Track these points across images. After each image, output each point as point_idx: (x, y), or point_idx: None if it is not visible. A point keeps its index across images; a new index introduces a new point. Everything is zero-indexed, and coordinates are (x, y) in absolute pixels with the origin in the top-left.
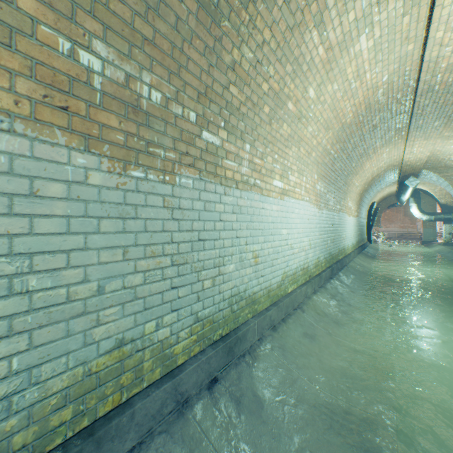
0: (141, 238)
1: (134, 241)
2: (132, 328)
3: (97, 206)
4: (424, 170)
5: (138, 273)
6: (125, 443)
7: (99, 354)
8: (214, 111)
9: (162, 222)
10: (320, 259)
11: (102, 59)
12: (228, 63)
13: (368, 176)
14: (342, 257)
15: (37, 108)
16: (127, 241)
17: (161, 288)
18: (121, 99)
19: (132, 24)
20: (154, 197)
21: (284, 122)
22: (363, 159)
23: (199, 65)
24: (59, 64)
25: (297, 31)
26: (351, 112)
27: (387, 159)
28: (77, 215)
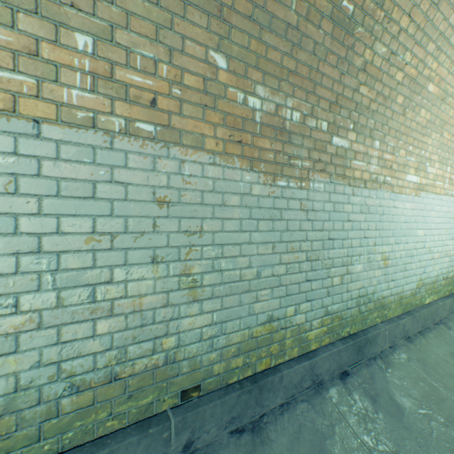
0: (283, 236)
1: (279, 238)
2: (278, 308)
3: (256, 211)
4: None
5: (281, 265)
6: (276, 398)
7: (257, 324)
8: (344, 116)
9: (299, 223)
10: None
11: (261, 98)
12: (358, 66)
13: None
14: None
15: (225, 145)
16: (275, 238)
17: (297, 279)
18: (272, 125)
19: (280, 64)
20: (293, 202)
21: (421, 107)
22: None
23: (331, 77)
24: (237, 111)
25: (444, 3)
26: None
27: None
28: (245, 218)
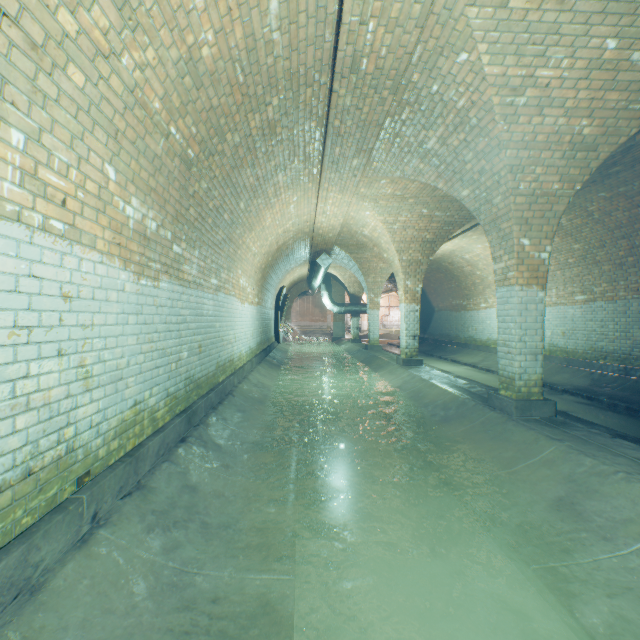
0: None
1: None
2: None
3: None
4: (337, 248)
5: None
6: None
7: None
8: None
9: None
10: (152, 402)
11: None
12: None
13: (272, 241)
14: (226, 378)
15: None
16: None
17: None
18: None
19: None
20: None
21: None
22: (260, 202)
23: None
24: None
25: None
26: (211, 27)
27: (296, 218)
28: None
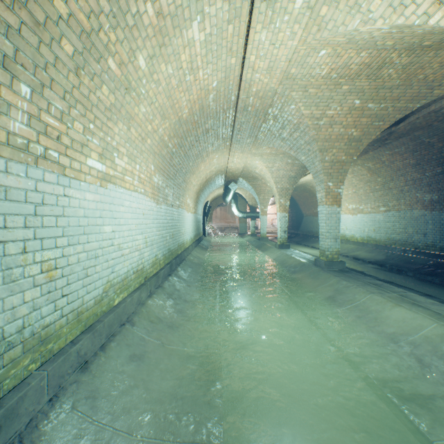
0: None
1: None
2: None
3: None
4: (240, 178)
5: None
6: None
7: None
8: None
9: None
10: (159, 256)
11: None
12: None
13: (203, 177)
14: (181, 252)
15: None
16: None
17: None
18: None
19: None
20: None
21: (103, 82)
22: (199, 160)
23: None
24: None
25: None
26: (187, 108)
27: (217, 165)
28: None
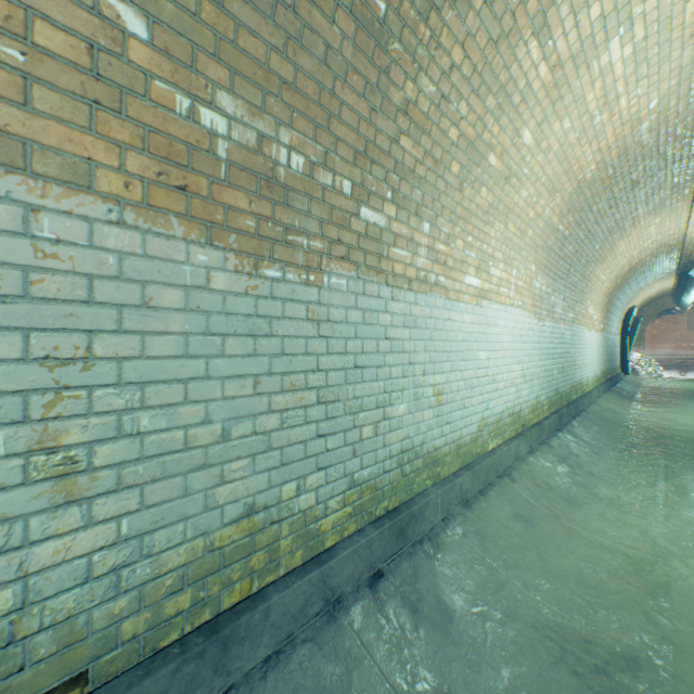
0: (276, 364)
1: (268, 368)
2: (265, 490)
3: (221, 319)
4: None
5: (273, 413)
6: (258, 649)
7: (223, 524)
8: (378, 176)
9: (305, 341)
10: (541, 399)
11: (228, 116)
12: (398, 104)
13: (622, 264)
14: (577, 398)
15: (150, 191)
16: (259, 368)
17: (303, 435)
18: (251, 170)
19: (266, 64)
20: (294, 306)
21: (482, 185)
22: (614, 237)
23: (357, 111)
24: (176, 130)
25: (505, 44)
26: (593, 163)
27: (657, 235)
28: (197, 332)
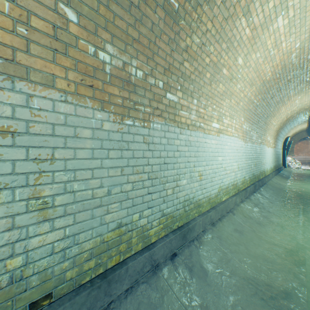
0: (130, 162)
1: (127, 164)
2: (126, 216)
3: (107, 142)
4: None
5: (129, 183)
6: (123, 286)
7: (108, 231)
8: (174, 79)
9: (142, 152)
10: (246, 178)
11: (110, 55)
12: (183, 47)
13: (283, 117)
14: (262, 177)
15: (78, 87)
16: (123, 164)
17: (142, 193)
18: (120, 77)
19: (126, 31)
20: (138, 136)
21: (220, 82)
22: (279, 105)
23: (165, 51)
24: (88, 61)
25: (230, 20)
26: (270, 72)
27: (299, 104)
28: (97, 148)
